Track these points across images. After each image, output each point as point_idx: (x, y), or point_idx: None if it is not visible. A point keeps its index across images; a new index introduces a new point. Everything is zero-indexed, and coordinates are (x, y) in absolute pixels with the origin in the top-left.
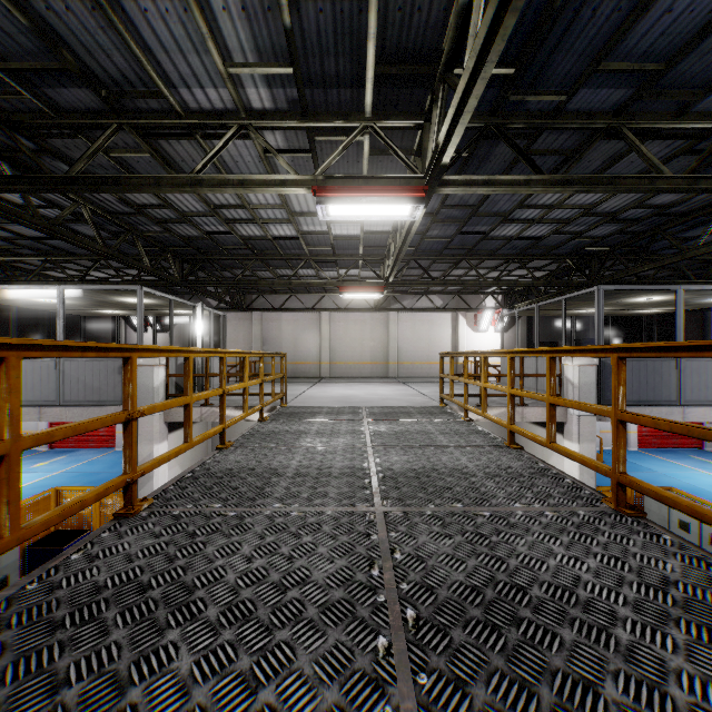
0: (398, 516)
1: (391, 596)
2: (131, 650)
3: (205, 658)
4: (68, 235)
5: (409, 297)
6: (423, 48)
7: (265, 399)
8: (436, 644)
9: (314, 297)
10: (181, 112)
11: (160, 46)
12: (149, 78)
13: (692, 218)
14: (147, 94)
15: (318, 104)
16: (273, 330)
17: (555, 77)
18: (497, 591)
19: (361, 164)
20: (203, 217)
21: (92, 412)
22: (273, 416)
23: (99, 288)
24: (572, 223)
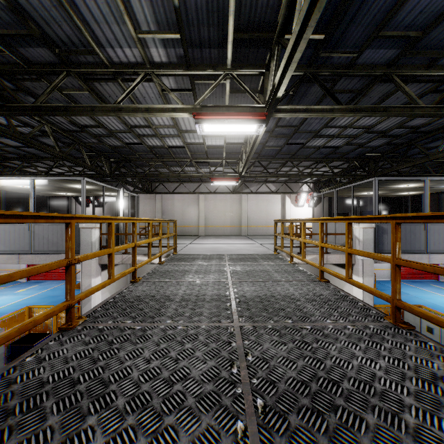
0: (250, 329)
1: (245, 389)
2: (61, 432)
3: (113, 438)
4: (36, 144)
5: (255, 185)
6: (265, 21)
7: (163, 249)
8: (278, 427)
9: (194, 185)
10: (108, 64)
11: (93, 19)
12: (86, 41)
13: (434, 134)
14: (85, 51)
15: (197, 59)
16: (168, 206)
17: (350, 41)
18: (319, 384)
19: (224, 99)
20: (123, 133)
21: (52, 257)
22: (168, 260)
23: (57, 178)
24: (358, 137)
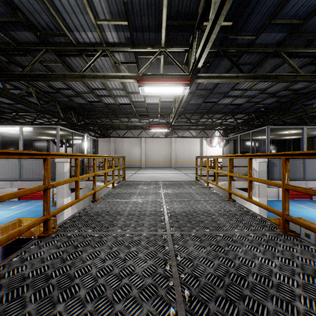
0: (178, 236)
1: (176, 282)
2: None
3: None
4: (24, 102)
5: (181, 131)
6: (189, 12)
7: (115, 178)
8: (201, 312)
9: (138, 131)
10: (75, 44)
11: (64, 10)
12: (60, 26)
13: (310, 95)
14: (59, 34)
15: (139, 40)
16: (119, 146)
17: (250, 27)
18: (231, 278)
19: (159, 69)
20: (87, 94)
21: (36, 183)
22: (119, 185)
23: (39, 127)
24: (255, 97)
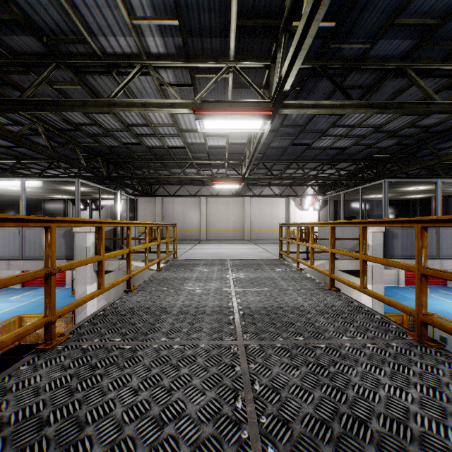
0: (256, 349)
1: (253, 431)
2: None
3: None
4: (27, 143)
5: (258, 188)
6: (271, 6)
7: (162, 255)
8: None
9: (196, 187)
10: (101, 55)
11: (82, 3)
12: (76, 28)
13: (446, 134)
14: (75, 40)
15: (197, 49)
16: (169, 209)
17: (363, 30)
18: (343, 424)
19: (226, 95)
20: (120, 132)
21: None
22: (166, 267)
23: (49, 180)
24: (366, 137)
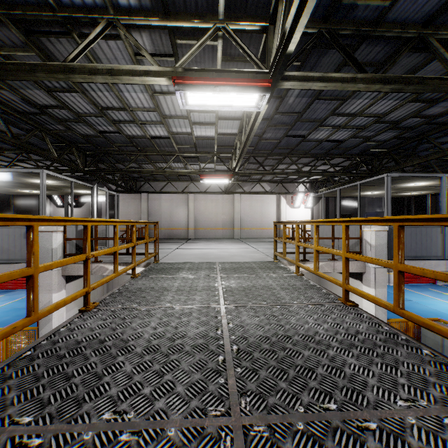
0: (263, 438)
1: None
2: None
3: None
4: None
5: (248, 184)
6: None
7: (143, 256)
8: None
9: (183, 184)
10: (54, 6)
11: None
12: None
13: None
14: None
15: (177, 3)
16: (155, 206)
17: None
18: None
19: None
20: (94, 118)
21: (3, 268)
22: (144, 272)
23: (9, 171)
24: (366, 129)
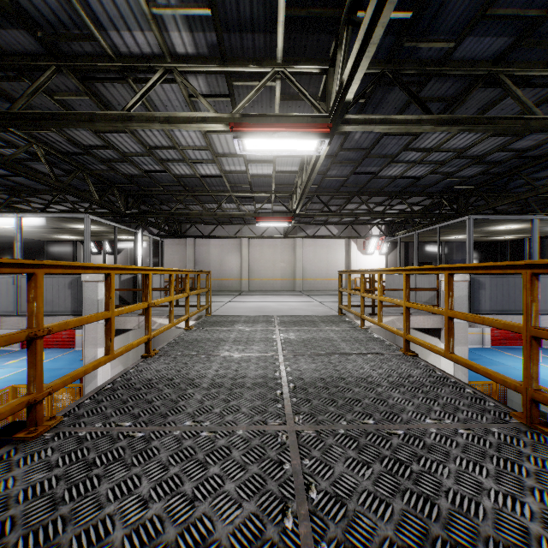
0: (311, 437)
1: None
2: None
3: None
4: (22, 170)
5: (312, 227)
6: None
7: (193, 310)
8: None
9: (236, 227)
10: (113, 56)
11: None
12: (80, 20)
13: (544, 161)
14: (80, 36)
15: (235, 49)
16: (203, 253)
17: (446, 24)
18: None
19: (273, 109)
20: (141, 157)
21: (46, 321)
22: (198, 325)
23: (52, 216)
24: (446, 164)
